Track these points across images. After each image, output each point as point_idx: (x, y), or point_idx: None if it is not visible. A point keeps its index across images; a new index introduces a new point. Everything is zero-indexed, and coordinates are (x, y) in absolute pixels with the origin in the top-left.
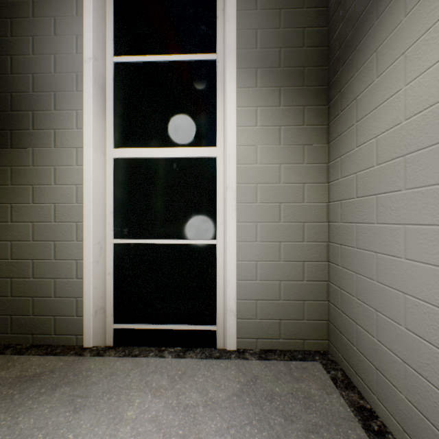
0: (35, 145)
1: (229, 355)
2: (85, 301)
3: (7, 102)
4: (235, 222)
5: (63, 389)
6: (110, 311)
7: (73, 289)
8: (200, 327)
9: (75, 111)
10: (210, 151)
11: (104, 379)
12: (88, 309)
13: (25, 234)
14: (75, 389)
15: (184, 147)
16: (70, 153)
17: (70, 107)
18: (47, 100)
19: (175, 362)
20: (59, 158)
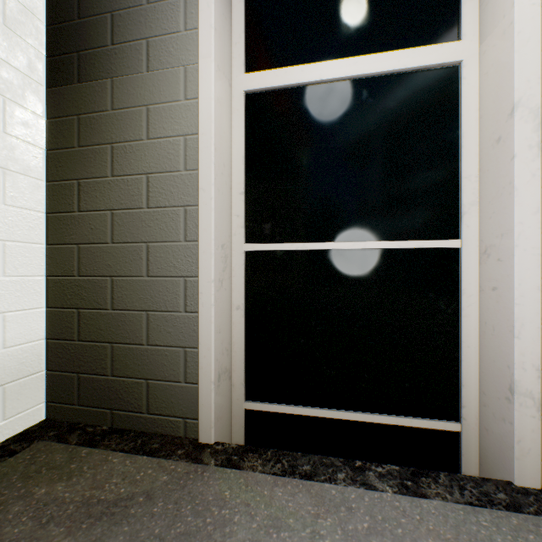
0: (115, 72)
1: (538, 504)
2: (200, 355)
3: (73, 5)
4: (538, 185)
5: None
6: (238, 377)
7: (178, 332)
8: (422, 423)
9: None
10: (445, 51)
11: (264, 539)
12: (205, 369)
13: (100, 231)
14: None
15: (387, 51)
16: (174, 79)
17: None
18: None
19: (412, 508)
20: (154, 89)
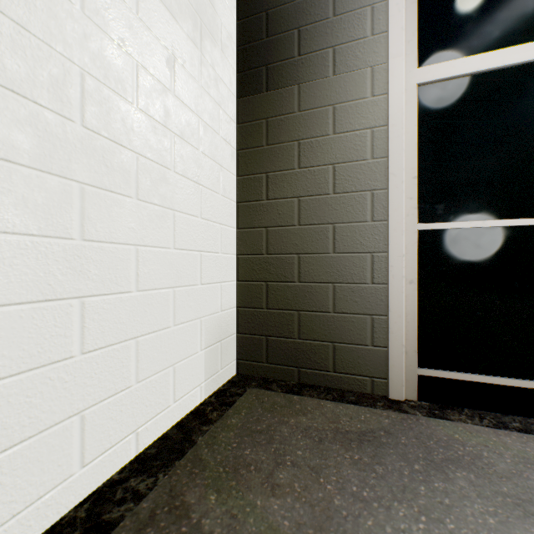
0: (301, 79)
1: None
2: (390, 321)
3: (261, 26)
4: None
5: (459, 473)
6: (411, 345)
7: (364, 301)
8: None
9: (369, 7)
10: None
11: (529, 471)
12: (395, 334)
13: (287, 216)
14: (487, 479)
15: None
16: (360, 79)
17: (360, 3)
18: (321, 4)
19: None
20: (340, 90)
